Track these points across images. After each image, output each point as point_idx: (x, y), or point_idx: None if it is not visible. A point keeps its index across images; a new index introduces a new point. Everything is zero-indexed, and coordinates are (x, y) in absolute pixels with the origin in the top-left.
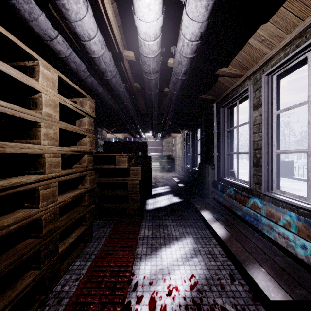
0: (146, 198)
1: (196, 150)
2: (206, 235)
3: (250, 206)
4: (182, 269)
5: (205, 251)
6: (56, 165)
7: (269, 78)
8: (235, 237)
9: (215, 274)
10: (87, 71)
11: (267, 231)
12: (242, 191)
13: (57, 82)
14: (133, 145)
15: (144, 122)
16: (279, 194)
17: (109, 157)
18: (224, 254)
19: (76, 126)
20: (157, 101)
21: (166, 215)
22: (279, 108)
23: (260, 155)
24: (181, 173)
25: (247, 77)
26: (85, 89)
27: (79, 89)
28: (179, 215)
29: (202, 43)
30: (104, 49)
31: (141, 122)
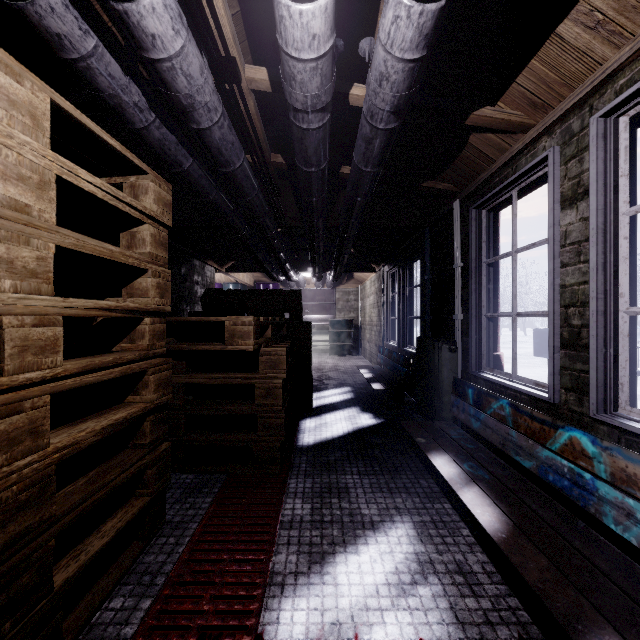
0: (301, 416)
1: (410, 308)
2: (445, 515)
3: (558, 448)
4: (392, 623)
5: (447, 565)
6: (44, 348)
7: (608, 125)
8: (528, 535)
9: (480, 639)
10: (149, 108)
11: (617, 521)
12: (529, 406)
13: (49, 119)
14: (271, 297)
15: (295, 248)
16: (639, 421)
17: (215, 324)
18: (497, 575)
19: (122, 246)
20: (324, 193)
21: (346, 460)
22: (634, 201)
23: (581, 321)
24: (375, 358)
25: (543, 129)
26: (161, 169)
27: (123, 149)
28: (376, 459)
29: (435, 48)
30: (182, 36)
31: (290, 249)
